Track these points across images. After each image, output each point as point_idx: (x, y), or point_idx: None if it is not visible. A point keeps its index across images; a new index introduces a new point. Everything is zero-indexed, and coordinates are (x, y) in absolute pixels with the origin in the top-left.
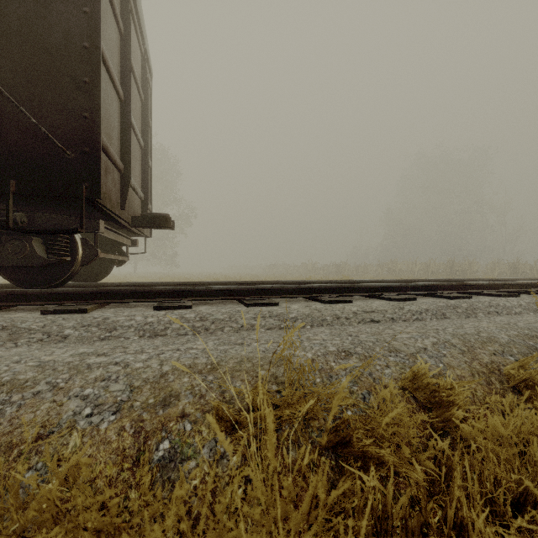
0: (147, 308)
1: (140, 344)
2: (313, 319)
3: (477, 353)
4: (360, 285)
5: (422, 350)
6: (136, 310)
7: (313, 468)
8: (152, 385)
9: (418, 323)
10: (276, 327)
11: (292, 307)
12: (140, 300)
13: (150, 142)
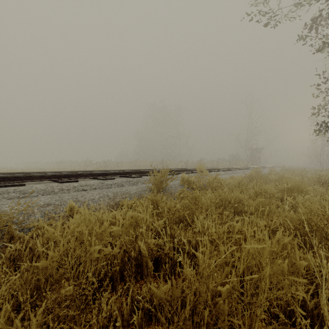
0: None
1: None
2: (46, 191)
3: (116, 198)
4: (87, 173)
5: (91, 199)
6: None
7: (0, 254)
8: None
9: (106, 189)
10: (15, 197)
11: (35, 186)
12: None
13: None
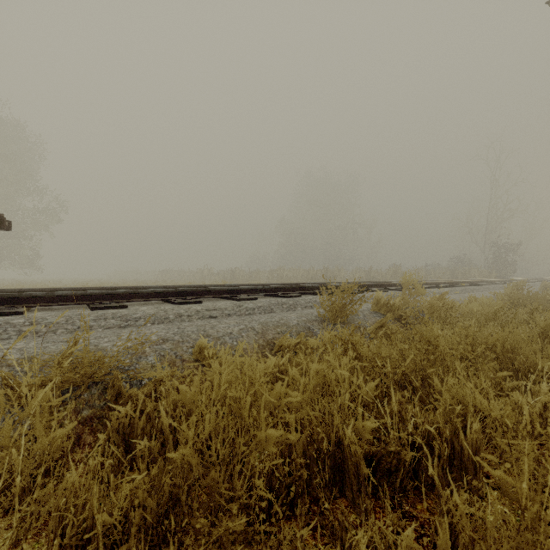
0: None
1: None
2: (157, 317)
3: (267, 333)
4: (214, 288)
5: (228, 334)
6: None
7: (101, 419)
8: None
9: (247, 316)
10: (115, 326)
11: (141, 309)
12: None
13: None
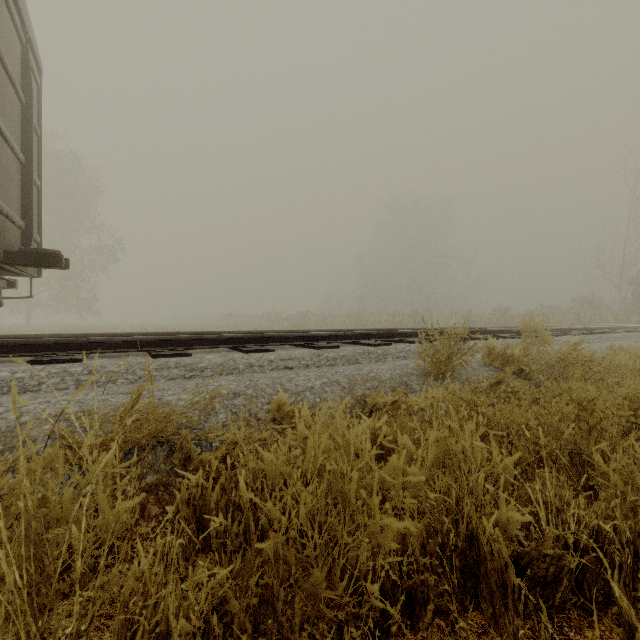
0: (20, 364)
1: (0, 400)
2: (225, 368)
3: (355, 389)
4: (288, 334)
5: (309, 388)
6: (3, 366)
7: (168, 487)
8: (4, 434)
9: (328, 368)
10: (179, 377)
11: (206, 357)
12: (12, 355)
13: (38, 155)
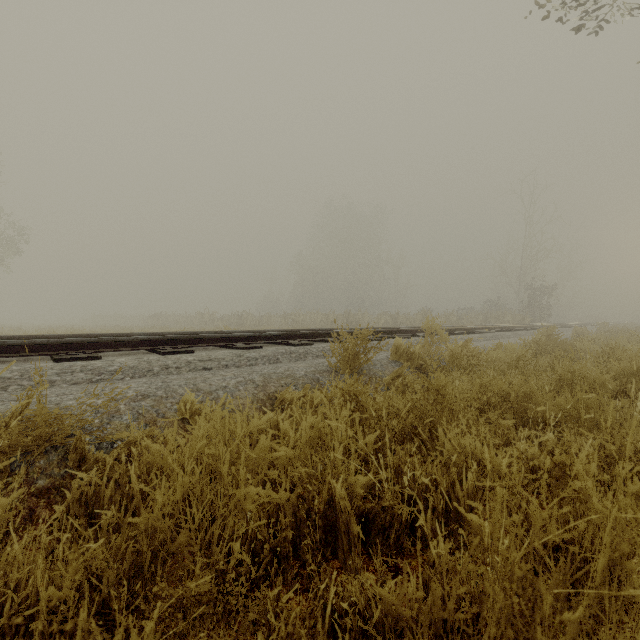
0: None
1: None
2: (137, 370)
3: (268, 386)
4: (211, 335)
5: (223, 388)
6: None
7: (61, 490)
8: None
9: (248, 368)
10: (85, 381)
11: (118, 360)
12: None
13: None
